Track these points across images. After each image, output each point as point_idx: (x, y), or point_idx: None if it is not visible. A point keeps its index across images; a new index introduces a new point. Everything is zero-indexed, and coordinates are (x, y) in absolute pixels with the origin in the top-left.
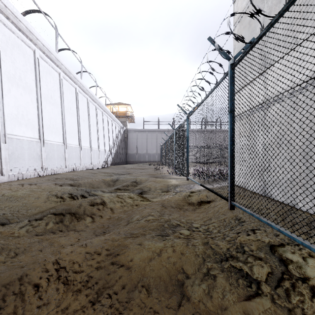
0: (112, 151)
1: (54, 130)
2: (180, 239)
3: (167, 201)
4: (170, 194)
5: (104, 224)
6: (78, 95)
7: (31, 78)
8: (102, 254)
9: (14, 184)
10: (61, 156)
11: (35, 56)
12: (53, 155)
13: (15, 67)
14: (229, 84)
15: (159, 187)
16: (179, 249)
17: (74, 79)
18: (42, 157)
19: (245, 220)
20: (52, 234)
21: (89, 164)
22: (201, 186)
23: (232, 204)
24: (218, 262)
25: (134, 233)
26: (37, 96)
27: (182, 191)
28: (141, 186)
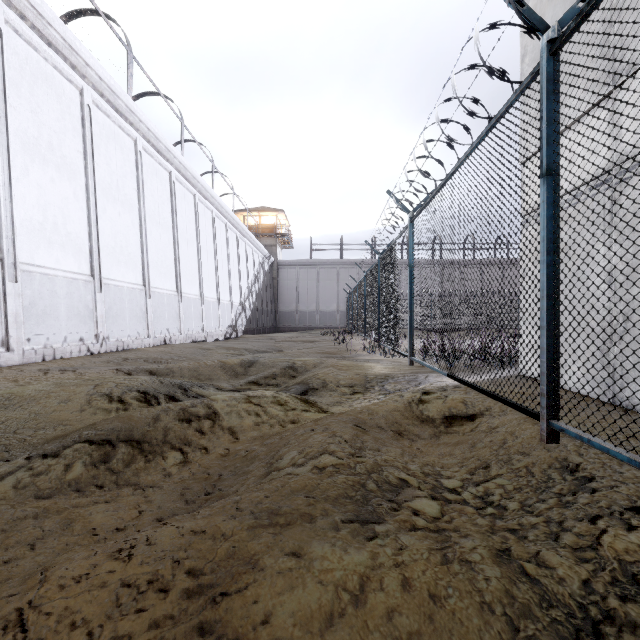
0: (246, 305)
1: (125, 257)
2: (418, 536)
3: (367, 414)
4: (372, 395)
5: (210, 469)
6: (175, 188)
7: (74, 148)
8: (172, 592)
9: (29, 370)
10: (138, 313)
11: (82, 101)
12: (121, 310)
13: (38, 123)
14: (544, 99)
15: (345, 380)
16: (422, 580)
17: (166, 154)
18: (96, 313)
19: (592, 473)
20: (76, 494)
21: (199, 331)
22: (443, 378)
23: (554, 426)
24: (567, 639)
25: (279, 511)
26: (87, 186)
27: (401, 390)
28: (306, 378)
